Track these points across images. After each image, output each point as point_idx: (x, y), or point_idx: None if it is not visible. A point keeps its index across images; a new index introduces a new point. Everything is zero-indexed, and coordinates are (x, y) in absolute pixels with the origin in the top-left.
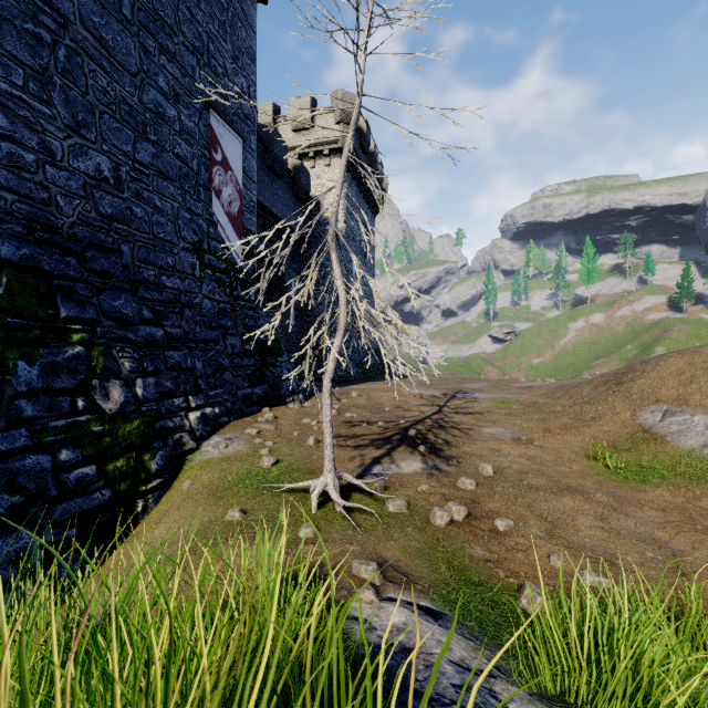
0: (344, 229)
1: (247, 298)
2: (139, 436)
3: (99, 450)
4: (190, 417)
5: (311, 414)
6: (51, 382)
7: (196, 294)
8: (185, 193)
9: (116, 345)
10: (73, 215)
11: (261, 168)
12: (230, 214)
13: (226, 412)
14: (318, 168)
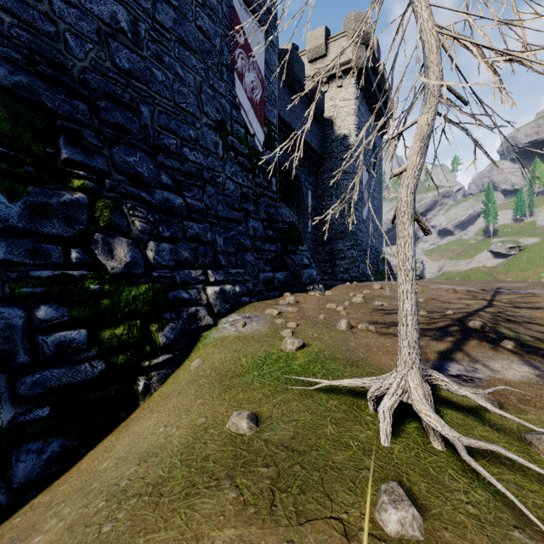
0: (356, 142)
1: (268, 187)
2: (146, 303)
3: (94, 313)
4: (208, 291)
5: (334, 301)
6: (38, 224)
7: (219, 174)
8: (207, 68)
9: (127, 202)
10: (85, 59)
11: (282, 87)
12: (252, 100)
13: (247, 292)
14: (331, 91)
